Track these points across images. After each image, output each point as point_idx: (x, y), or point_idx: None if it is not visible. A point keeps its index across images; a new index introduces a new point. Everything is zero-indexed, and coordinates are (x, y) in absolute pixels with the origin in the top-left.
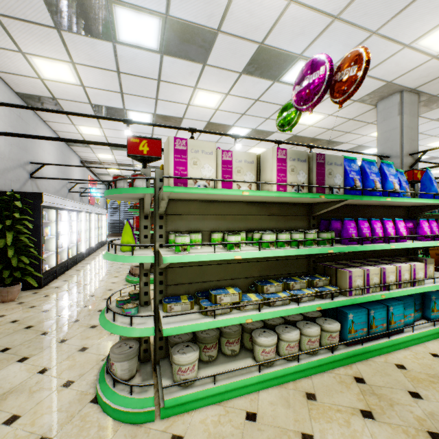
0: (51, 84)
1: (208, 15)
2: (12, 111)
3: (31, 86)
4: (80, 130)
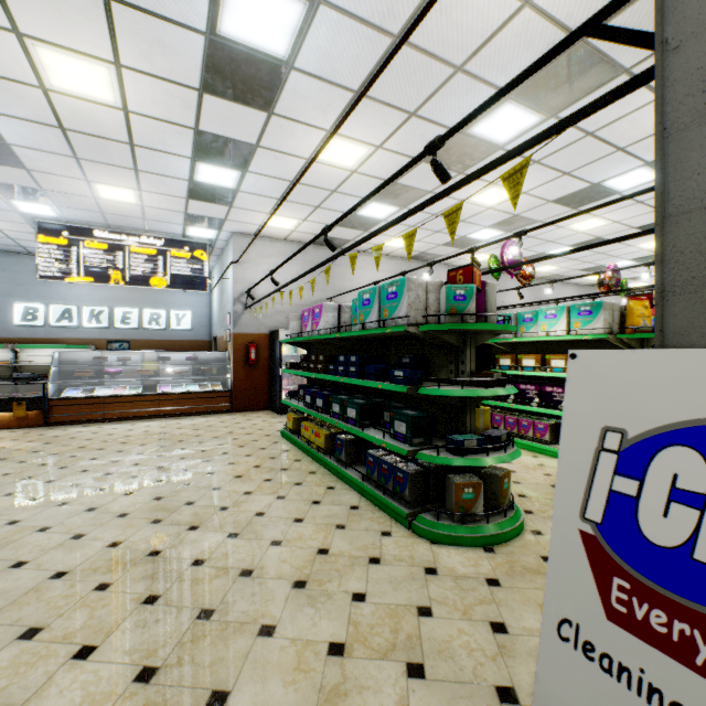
0: (548, 272)
1: (585, 239)
2: (534, 290)
3: (540, 275)
4: (589, 279)
